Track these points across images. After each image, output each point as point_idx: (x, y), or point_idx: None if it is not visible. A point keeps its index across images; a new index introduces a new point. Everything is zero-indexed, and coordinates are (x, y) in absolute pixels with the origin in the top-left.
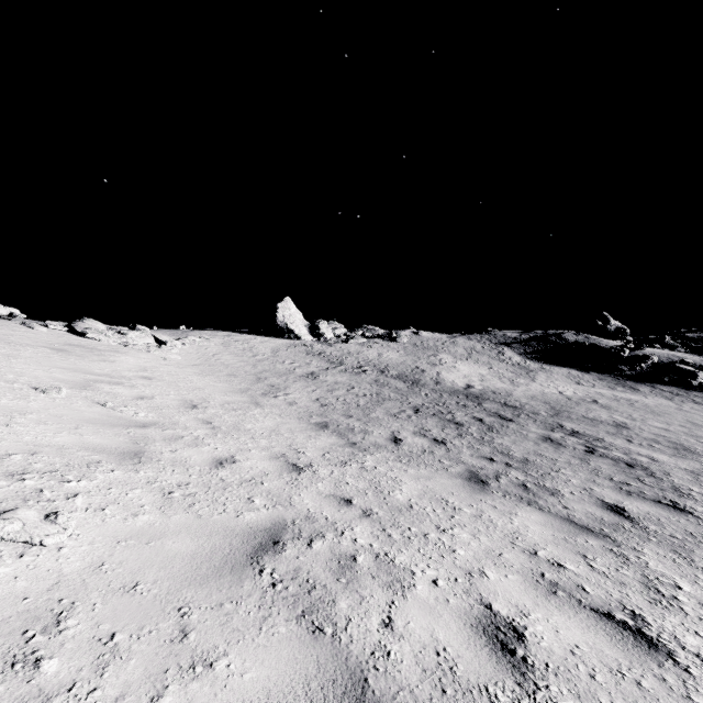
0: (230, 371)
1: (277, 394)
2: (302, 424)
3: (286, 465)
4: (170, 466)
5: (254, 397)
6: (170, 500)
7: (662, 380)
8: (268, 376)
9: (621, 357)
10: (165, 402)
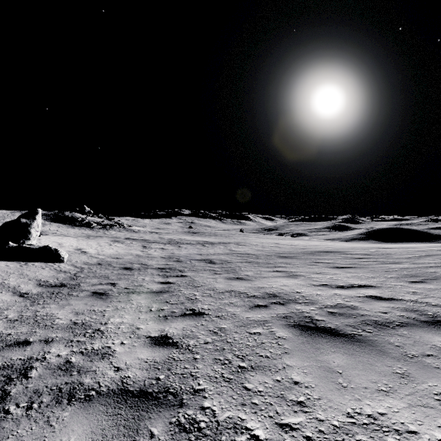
0: None
1: None
2: None
3: None
4: None
5: None
6: None
7: (84, 226)
8: None
9: (78, 220)
10: None
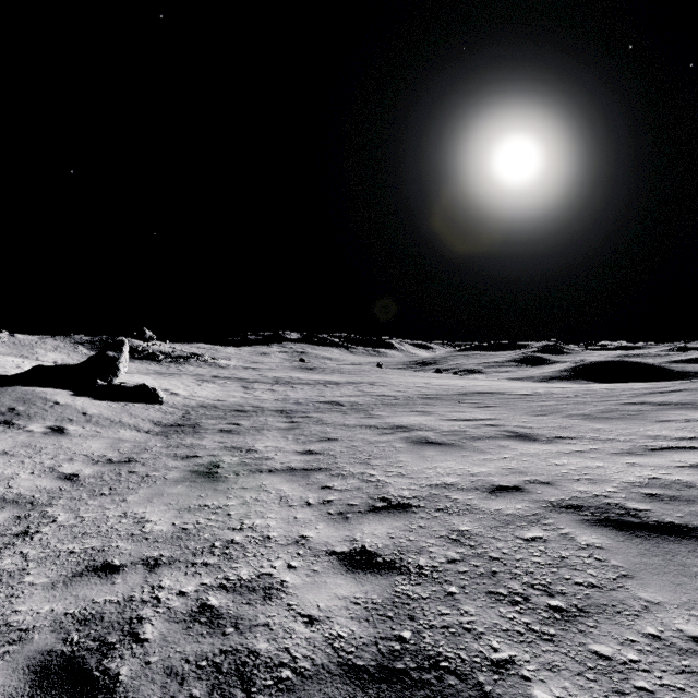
0: None
1: None
2: None
3: None
4: None
5: None
6: None
7: (147, 359)
8: None
9: (137, 350)
10: None
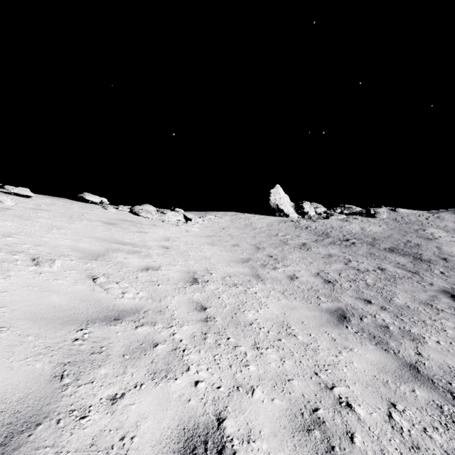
0: (234, 242)
1: (275, 266)
2: (312, 311)
3: None
4: None
5: (254, 267)
6: None
7: None
8: (265, 246)
9: None
10: (167, 274)
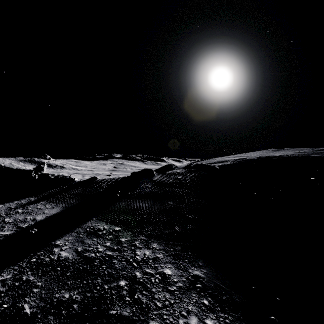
0: None
1: None
2: None
3: None
4: None
5: None
6: None
7: (48, 167)
8: None
9: None
10: None
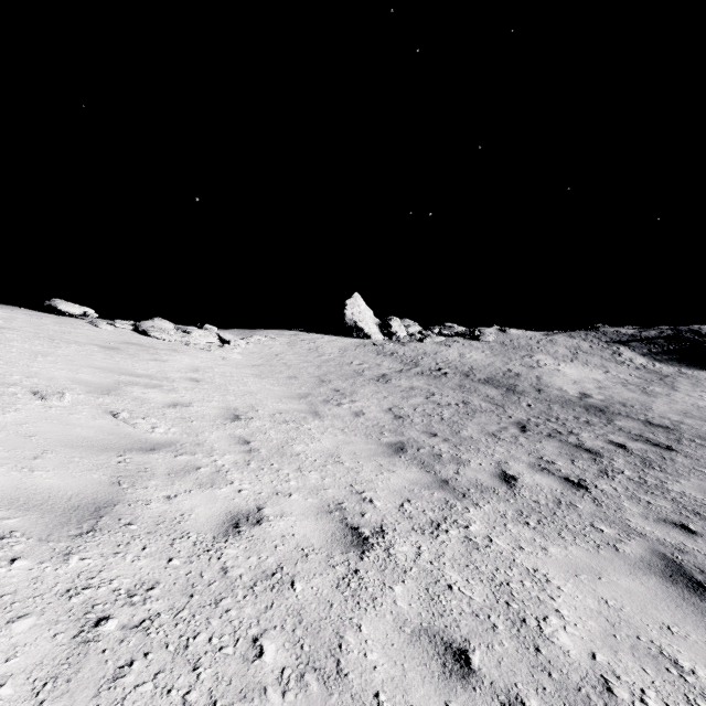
0: (291, 373)
1: (341, 401)
2: (370, 445)
3: (340, 529)
4: (145, 535)
5: (313, 404)
6: (85, 649)
7: None
8: (333, 378)
9: None
10: (201, 411)
